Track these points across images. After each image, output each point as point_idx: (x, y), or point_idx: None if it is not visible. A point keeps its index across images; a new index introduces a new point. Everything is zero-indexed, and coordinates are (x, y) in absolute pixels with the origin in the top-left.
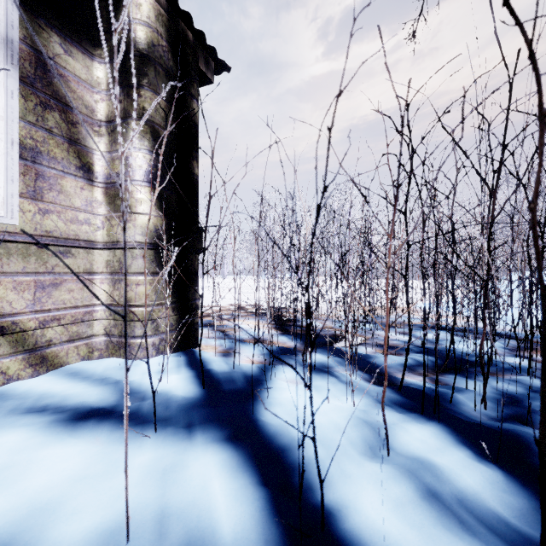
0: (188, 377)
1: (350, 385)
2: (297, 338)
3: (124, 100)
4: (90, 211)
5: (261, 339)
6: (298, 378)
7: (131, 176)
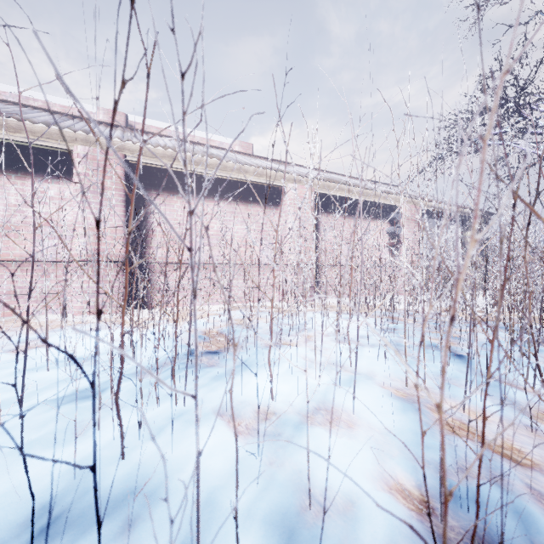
0: None
1: None
2: None
3: None
4: None
5: None
6: None
7: None
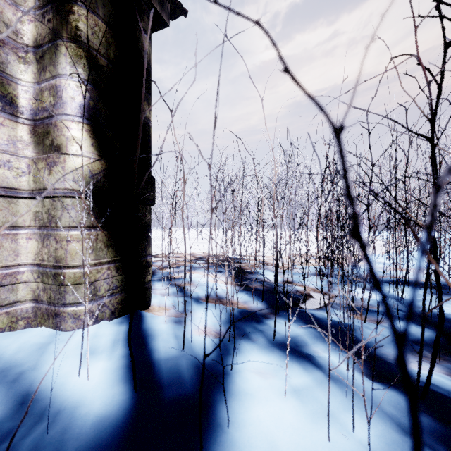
0: (119, 369)
1: (345, 387)
2: (258, 297)
3: (53, 17)
4: (14, 152)
5: (219, 298)
6: (267, 367)
7: (61, 109)
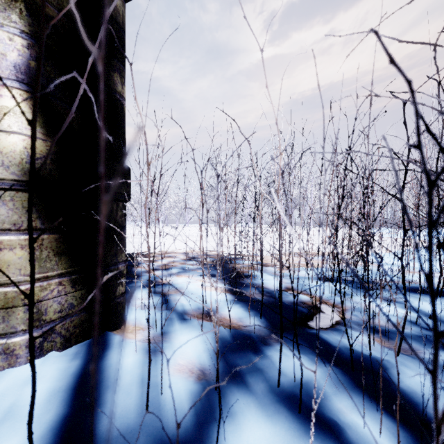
0: None
1: None
2: (255, 311)
3: None
4: None
5: (209, 312)
6: None
7: None
